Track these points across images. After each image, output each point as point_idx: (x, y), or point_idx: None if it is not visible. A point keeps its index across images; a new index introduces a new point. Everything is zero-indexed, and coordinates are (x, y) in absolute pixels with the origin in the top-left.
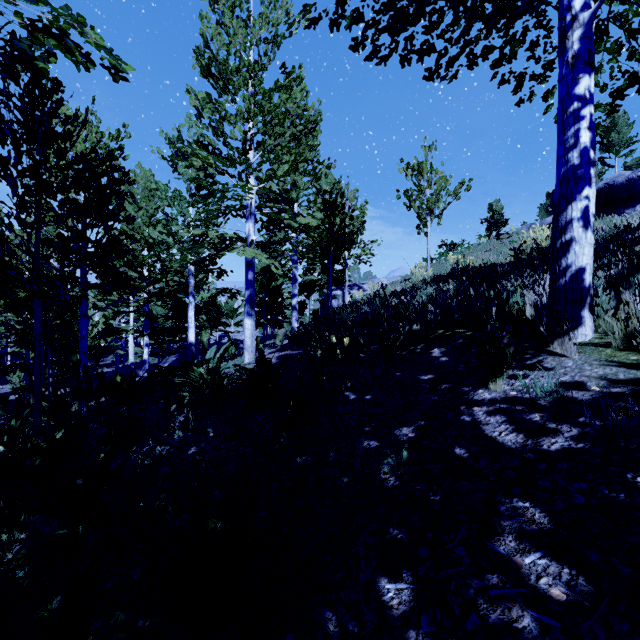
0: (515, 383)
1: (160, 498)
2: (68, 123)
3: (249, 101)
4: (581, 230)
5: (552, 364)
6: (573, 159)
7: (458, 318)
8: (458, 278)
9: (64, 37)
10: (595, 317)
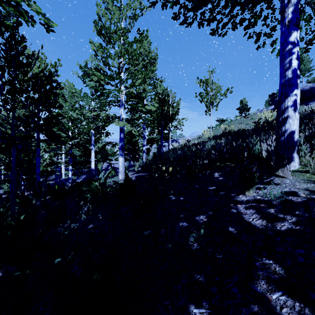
0: (259, 192)
1: (71, 254)
2: (29, 58)
3: (121, 47)
4: (292, 111)
5: (278, 181)
6: (288, 75)
7: (227, 157)
8: (226, 137)
9: (18, 6)
10: (301, 157)
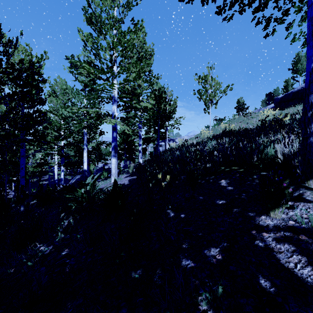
0: (289, 212)
1: None
2: (6, 46)
3: (113, 37)
4: None
5: (312, 197)
6: None
7: (232, 159)
8: (227, 136)
9: None
10: None
